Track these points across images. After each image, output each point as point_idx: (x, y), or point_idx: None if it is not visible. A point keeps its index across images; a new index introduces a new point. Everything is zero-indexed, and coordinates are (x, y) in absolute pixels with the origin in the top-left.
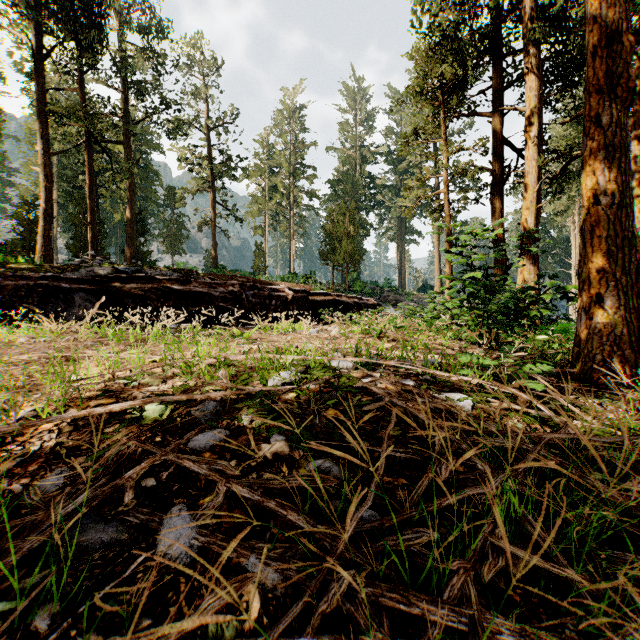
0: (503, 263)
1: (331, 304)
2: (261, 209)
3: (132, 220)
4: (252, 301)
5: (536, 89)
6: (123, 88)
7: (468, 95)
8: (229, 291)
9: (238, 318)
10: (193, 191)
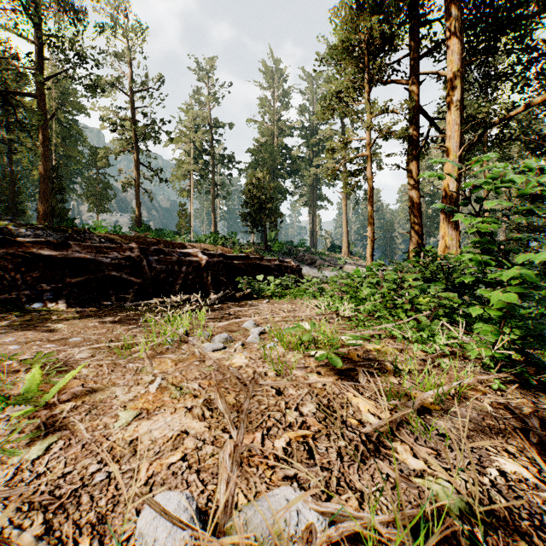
0: (419, 228)
1: (251, 268)
2: (186, 173)
3: (46, 176)
4: (156, 268)
5: (459, 52)
6: (36, 39)
7: (385, 64)
8: (125, 256)
9: (136, 290)
10: (116, 151)
